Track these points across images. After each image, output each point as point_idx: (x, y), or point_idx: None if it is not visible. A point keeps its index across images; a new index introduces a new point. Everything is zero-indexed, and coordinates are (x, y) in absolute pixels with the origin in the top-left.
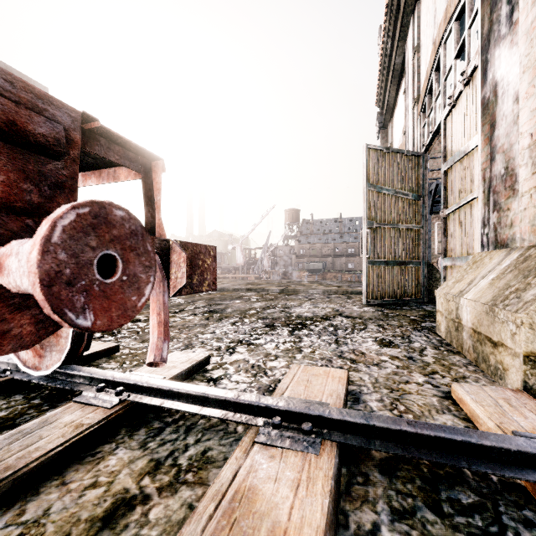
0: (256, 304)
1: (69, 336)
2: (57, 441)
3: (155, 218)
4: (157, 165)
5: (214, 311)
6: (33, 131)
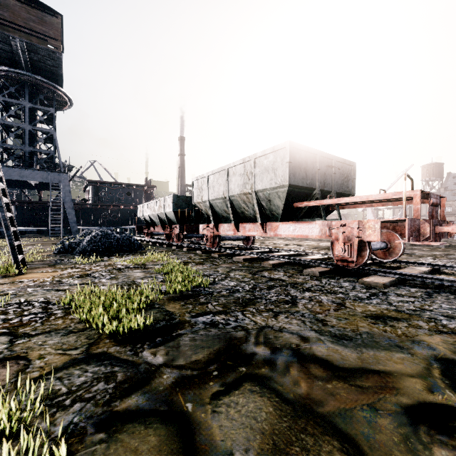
0: (434, 252)
1: (401, 249)
2: (425, 270)
3: (441, 214)
4: (443, 199)
5: (407, 254)
6: (437, 203)
